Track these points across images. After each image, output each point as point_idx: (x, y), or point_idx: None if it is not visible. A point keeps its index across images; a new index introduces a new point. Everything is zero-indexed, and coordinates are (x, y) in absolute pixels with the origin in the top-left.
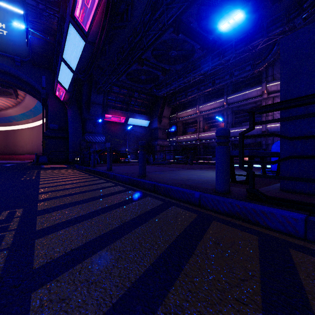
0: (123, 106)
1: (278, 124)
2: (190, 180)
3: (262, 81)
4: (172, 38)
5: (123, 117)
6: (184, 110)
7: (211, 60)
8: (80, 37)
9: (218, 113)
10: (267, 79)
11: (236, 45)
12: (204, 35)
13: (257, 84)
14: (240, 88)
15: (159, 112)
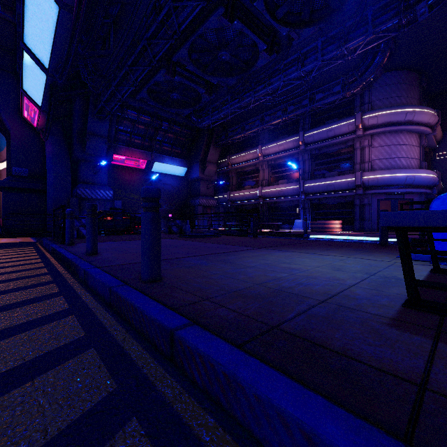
0: (144, 143)
1: (379, 174)
2: (284, 299)
3: (354, 111)
4: (222, 26)
5: (145, 160)
6: (240, 153)
7: (284, 72)
8: None
9: (291, 158)
10: (362, 109)
11: (322, 47)
12: (272, 29)
13: (348, 115)
14: (323, 121)
15: (202, 155)
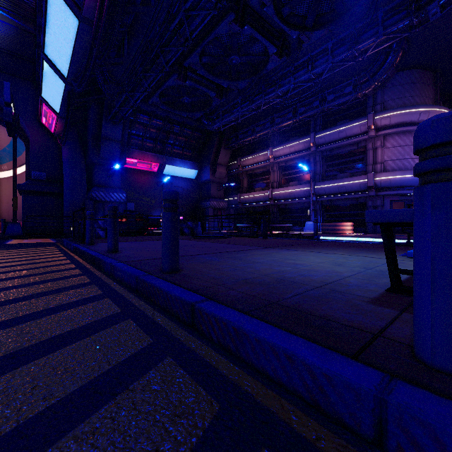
0: (156, 146)
1: (392, 176)
2: (285, 285)
3: (367, 111)
4: (233, 32)
5: (156, 163)
6: (251, 155)
7: (294, 74)
8: (69, 10)
9: (302, 160)
10: (375, 109)
11: (332, 49)
12: (282, 32)
13: (360, 116)
14: (335, 122)
15: (213, 158)
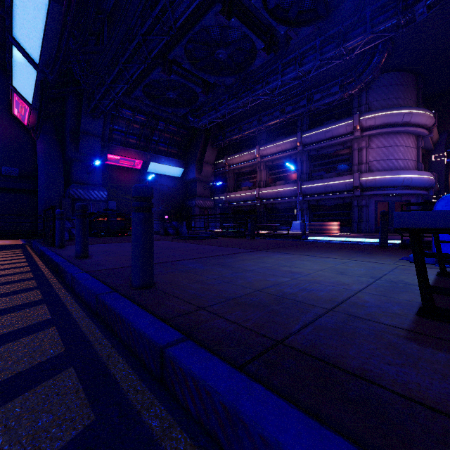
0: (139, 143)
1: (377, 176)
2: (288, 308)
3: (352, 112)
4: (220, 24)
5: (140, 160)
6: (237, 154)
7: (282, 71)
8: None
9: (288, 159)
10: (360, 110)
11: (320, 47)
12: (270, 27)
13: (345, 116)
14: (321, 122)
15: (199, 156)
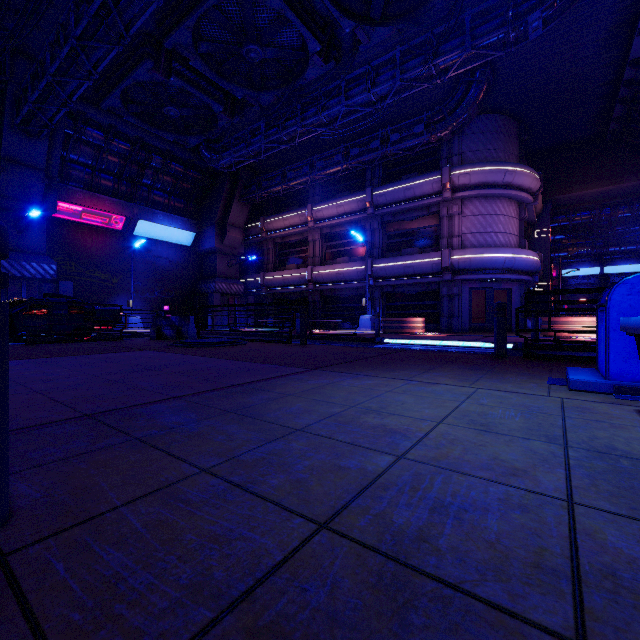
0: (119, 187)
1: (473, 254)
2: None
3: (440, 164)
4: None
5: (121, 216)
6: (280, 215)
7: (346, 92)
8: None
9: (354, 226)
10: (451, 162)
11: (401, 61)
12: (330, 21)
13: (431, 170)
14: (399, 175)
15: (220, 214)
